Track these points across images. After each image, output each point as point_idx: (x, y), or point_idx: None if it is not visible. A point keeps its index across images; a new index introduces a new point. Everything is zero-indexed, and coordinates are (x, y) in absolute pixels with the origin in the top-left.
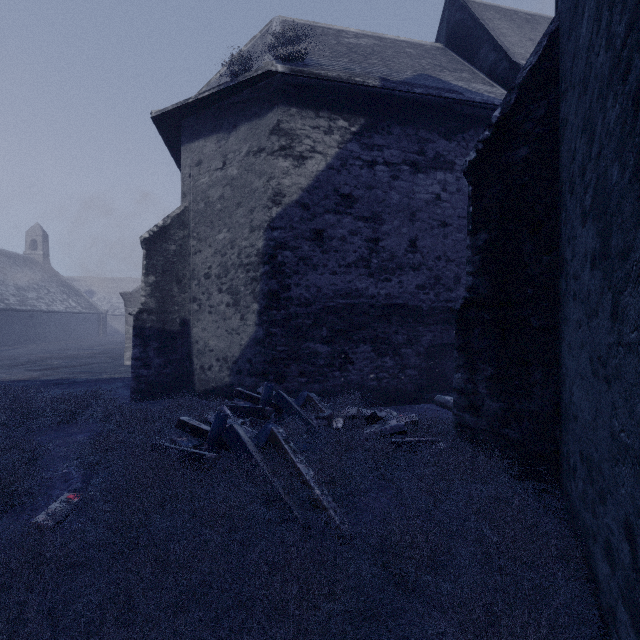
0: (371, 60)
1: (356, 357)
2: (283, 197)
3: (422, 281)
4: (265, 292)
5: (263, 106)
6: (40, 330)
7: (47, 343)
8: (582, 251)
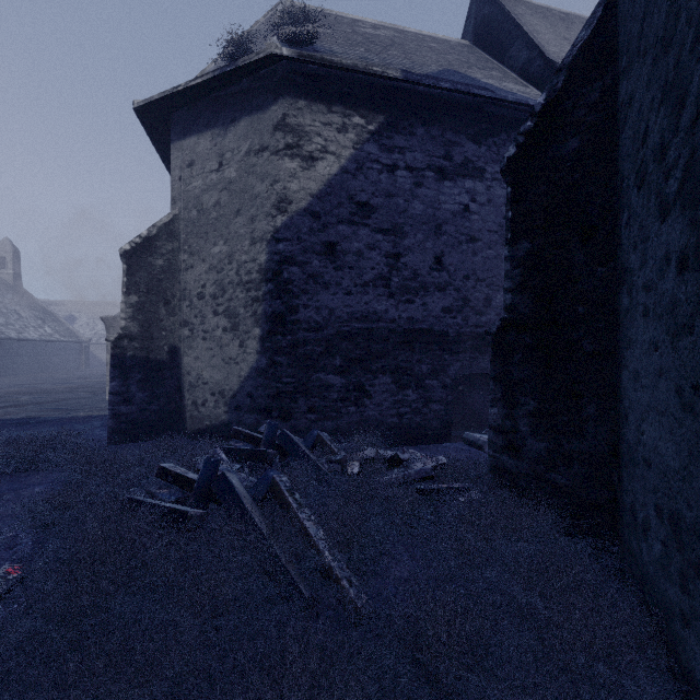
0: (391, 51)
1: (374, 390)
2: (289, 204)
3: (449, 303)
4: (268, 314)
5: (266, 97)
6: (9, 361)
7: (17, 376)
8: (661, 253)
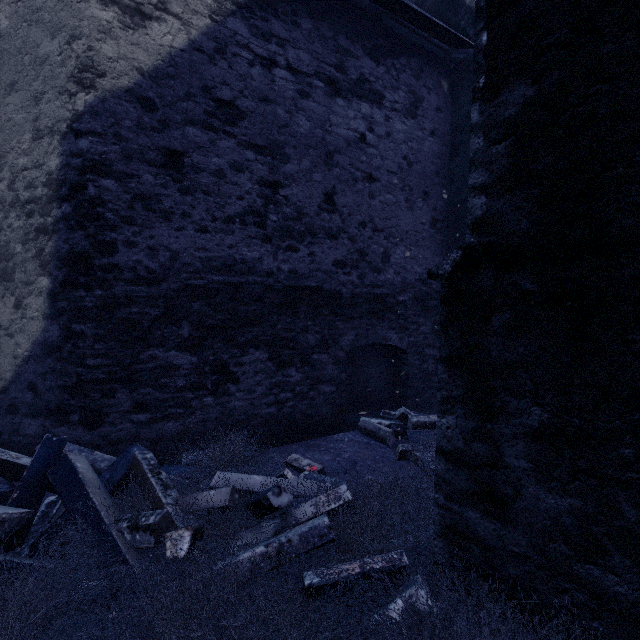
0: None
1: (242, 370)
2: (99, 75)
3: (342, 255)
4: (63, 254)
5: None
6: None
7: None
8: None
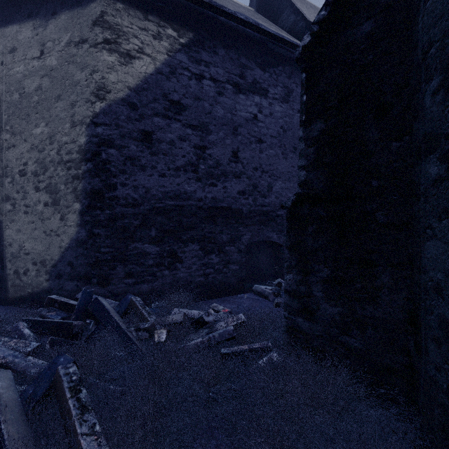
0: None
1: (185, 256)
2: (108, 92)
3: (243, 187)
4: (88, 191)
5: None
6: None
7: None
8: None
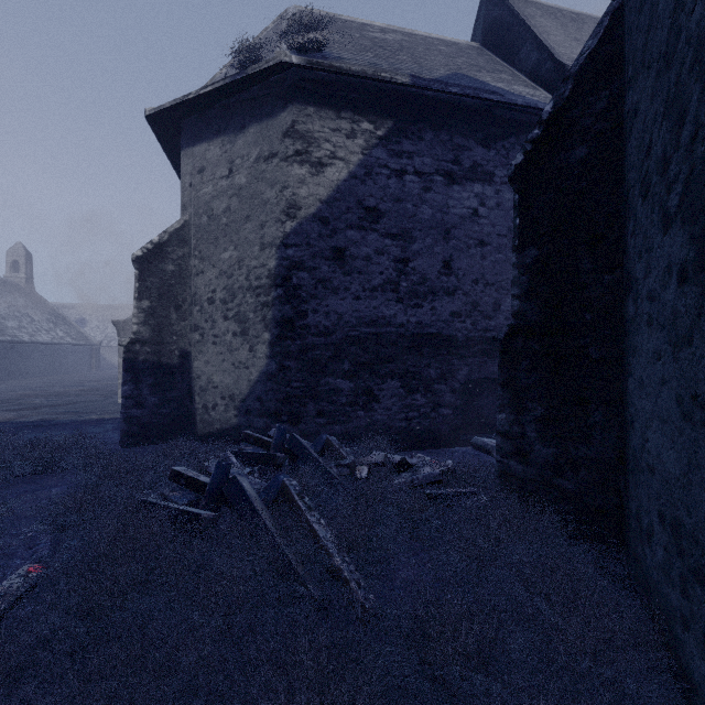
0: (400, 56)
1: (383, 394)
2: (299, 210)
3: (457, 307)
4: (278, 319)
5: (275, 104)
6: (22, 364)
7: (30, 379)
8: (663, 264)
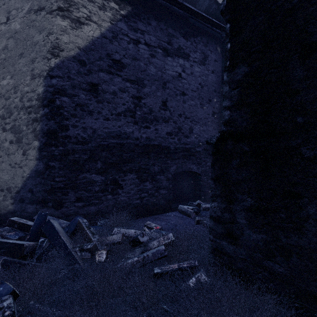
0: None
1: (125, 183)
2: (61, 50)
3: (170, 130)
4: (45, 131)
5: None
6: None
7: None
8: None
